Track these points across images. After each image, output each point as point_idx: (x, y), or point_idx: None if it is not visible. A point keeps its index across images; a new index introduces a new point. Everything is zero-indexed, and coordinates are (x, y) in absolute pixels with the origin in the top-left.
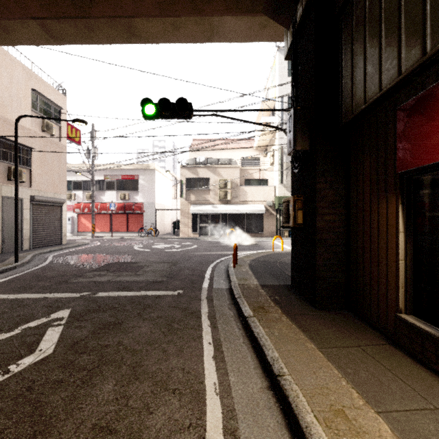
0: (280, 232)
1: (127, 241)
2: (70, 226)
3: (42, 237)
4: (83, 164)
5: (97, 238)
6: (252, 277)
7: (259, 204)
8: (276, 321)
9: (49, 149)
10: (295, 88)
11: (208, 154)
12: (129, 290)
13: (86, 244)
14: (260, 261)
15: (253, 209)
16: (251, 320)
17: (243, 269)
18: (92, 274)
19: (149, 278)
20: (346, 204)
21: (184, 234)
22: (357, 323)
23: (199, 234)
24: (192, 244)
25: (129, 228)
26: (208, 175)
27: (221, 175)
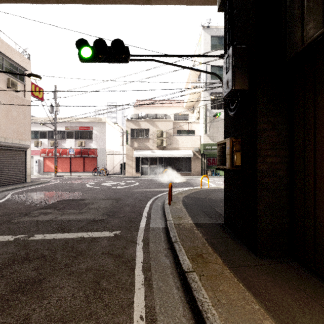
0: (205, 172)
1: (83, 179)
2: (37, 167)
3: (8, 177)
4: (48, 118)
5: (58, 177)
6: (186, 215)
7: (188, 150)
8: (219, 277)
9: (14, 103)
10: (231, 30)
11: (148, 111)
12: (68, 231)
13: (47, 182)
14: (192, 198)
15: (183, 154)
16: (191, 277)
17: (177, 206)
18: (38, 212)
19: (91, 216)
20: (289, 146)
21: (129, 174)
22: (311, 279)
23: (141, 174)
24: (135, 182)
25: (85, 168)
26: (148, 127)
27: (158, 127)
